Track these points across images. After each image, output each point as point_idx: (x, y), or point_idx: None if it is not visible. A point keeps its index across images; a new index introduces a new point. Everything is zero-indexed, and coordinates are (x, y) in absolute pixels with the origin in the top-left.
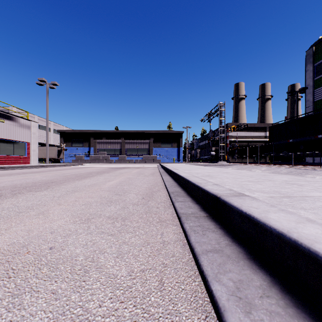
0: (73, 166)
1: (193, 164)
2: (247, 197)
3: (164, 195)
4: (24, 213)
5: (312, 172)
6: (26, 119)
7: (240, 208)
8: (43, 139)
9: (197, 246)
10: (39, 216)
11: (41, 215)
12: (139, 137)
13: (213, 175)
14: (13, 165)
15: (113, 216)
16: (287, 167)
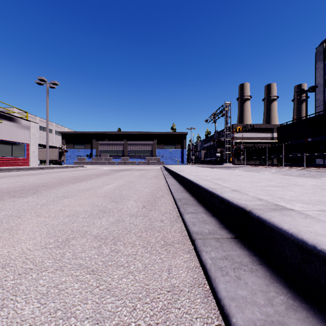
0: (73, 168)
1: (198, 166)
2: (293, 212)
3: (170, 202)
4: None
5: None
6: (26, 120)
7: (299, 235)
8: (44, 140)
9: (234, 310)
10: (3, 235)
11: (6, 233)
12: (142, 139)
13: (224, 178)
14: (10, 167)
15: (103, 234)
16: (298, 169)
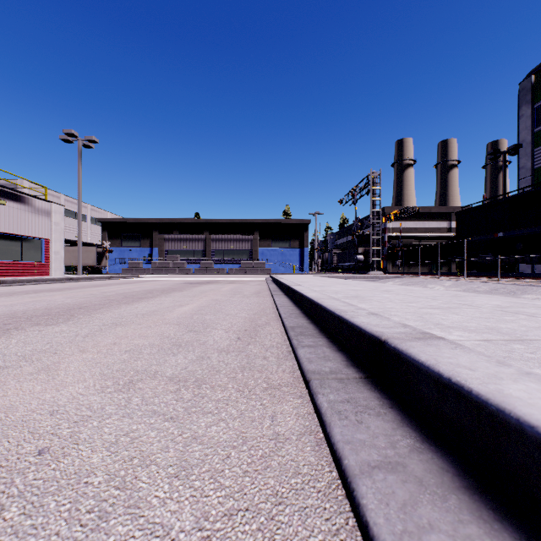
0: (122, 280)
1: (327, 276)
2: (442, 342)
3: (278, 333)
4: (13, 368)
5: (533, 290)
6: (44, 200)
7: (435, 367)
8: (73, 233)
9: (348, 452)
10: (38, 376)
11: (42, 374)
12: (235, 231)
13: (364, 296)
14: (19, 278)
15: (180, 375)
16: (488, 281)
